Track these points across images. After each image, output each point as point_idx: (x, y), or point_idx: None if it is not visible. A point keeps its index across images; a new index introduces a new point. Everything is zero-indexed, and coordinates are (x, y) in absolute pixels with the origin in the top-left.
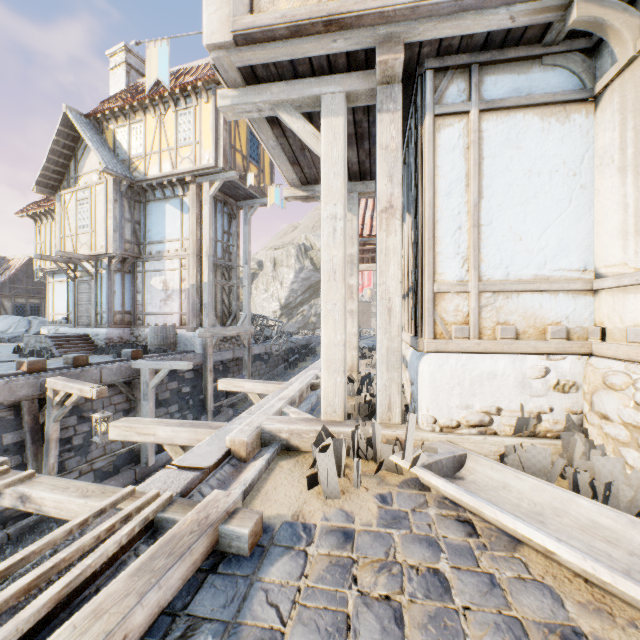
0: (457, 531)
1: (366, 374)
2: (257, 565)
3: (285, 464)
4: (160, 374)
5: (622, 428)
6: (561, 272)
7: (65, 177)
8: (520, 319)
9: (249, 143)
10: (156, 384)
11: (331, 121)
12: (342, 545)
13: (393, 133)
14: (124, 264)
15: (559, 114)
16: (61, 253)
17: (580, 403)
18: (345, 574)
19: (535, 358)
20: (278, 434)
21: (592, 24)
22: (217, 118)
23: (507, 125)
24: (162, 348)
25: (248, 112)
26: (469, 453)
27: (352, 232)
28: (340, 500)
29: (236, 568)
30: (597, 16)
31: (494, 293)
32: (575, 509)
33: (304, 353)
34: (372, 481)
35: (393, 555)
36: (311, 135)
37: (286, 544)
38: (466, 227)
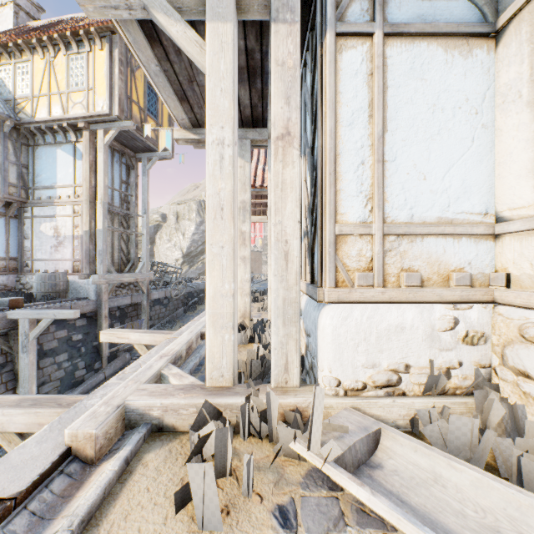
0: None
1: (258, 321)
2: None
3: (152, 459)
4: (42, 324)
5: None
6: (464, 215)
7: None
8: (424, 265)
9: (147, 97)
10: (37, 335)
11: (217, 27)
12: None
13: (290, 48)
14: (9, 208)
15: (462, 47)
16: None
17: (488, 355)
18: None
19: (443, 307)
20: (148, 412)
21: None
22: (112, 66)
23: (411, 53)
24: (50, 295)
25: (114, 8)
26: (384, 428)
27: (245, 178)
28: (222, 531)
29: None
30: None
31: (398, 236)
32: None
33: (203, 296)
34: (268, 479)
35: None
36: (193, 42)
37: None
38: (369, 162)
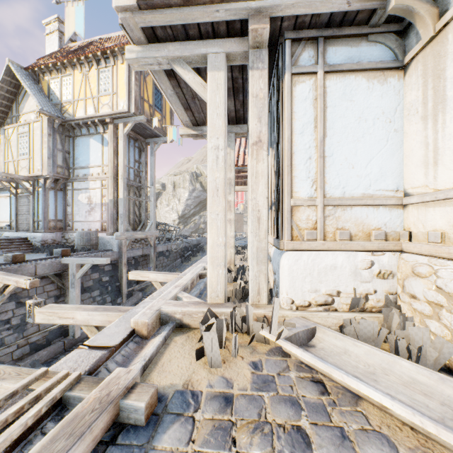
0: (313, 390)
1: (240, 266)
2: (152, 434)
3: (178, 339)
4: (84, 268)
5: (426, 305)
6: (381, 192)
7: (8, 115)
8: (353, 226)
9: (154, 96)
10: (81, 275)
11: (215, 74)
12: (223, 409)
13: (261, 85)
14: (57, 184)
15: (380, 77)
16: (4, 174)
17: (395, 286)
18: (226, 437)
19: (364, 254)
20: (173, 315)
21: (405, 11)
22: (130, 76)
23: (344, 83)
24: (87, 248)
25: (150, 65)
26: (318, 326)
27: (230, 162)
28: (222, 368)
29: (133, 438)
30: (408, 5)
31: (334, 206)
32: (399, 369)
33: (195, 250)
34: (246, 351)
35: (264, 416)
36: (199, 84)
37: (177, 411)
38: (314, 158)
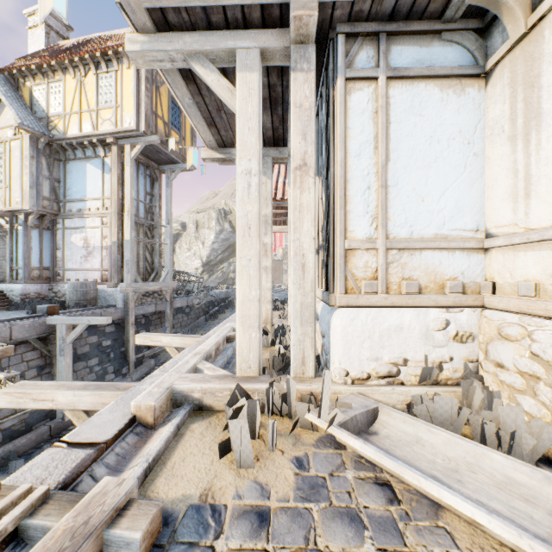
0: (378, 498)
1: (279, 326)
2: None
3: (197, 427)
4: (77, 329)
5: (518, 376)
6: (457, 232)
7: None
8: (422, 275)
9: (171, 111)
10: (73, 339)
11: (246, 76)
12: (256, 533)
13: (307, 92)
14: (42, 221)
15: (456, 87)
16: None
17: (476, 352)
18: None
19: (437, 311)
20: (190, 394)
21: (489, 0)
22: (139, 84)
23: (411, 93)
24: (82, 303)
25: (160, 61)
26: (381, 406)
27: (266, 194)
28: (254, 469)
29: None
30: None
31: (400, 250)
32: (489, 464)
33: (223, 305)
34: (287, 441)
35: (314, 540)
36: (226, 89)
37: (190, 539)
38: (375, 187)
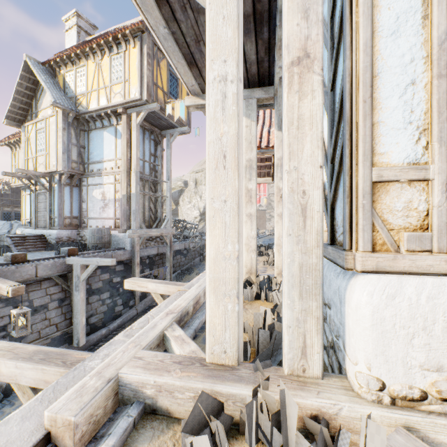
0: None
1: (265, 278)
2: None
3: None
4: (89, 269)
5: None
6: None
7: (29, 113)
8: None
9: (169, 82)
10: (86, 277)
11: None
12: None
13: None
14: (72, 179)
15: None
16: (20, 170)
17: None
18: None
19: None
20: (141, 389)
21: None
22: (142, 60)
23: None
24: (98, 246)
25: None
26: None
27: (251, 137)
28: None
29: None
30: None
31: None
32: None
33: None
34: None
35: None
36: None
37: None
38: (423, 81)
